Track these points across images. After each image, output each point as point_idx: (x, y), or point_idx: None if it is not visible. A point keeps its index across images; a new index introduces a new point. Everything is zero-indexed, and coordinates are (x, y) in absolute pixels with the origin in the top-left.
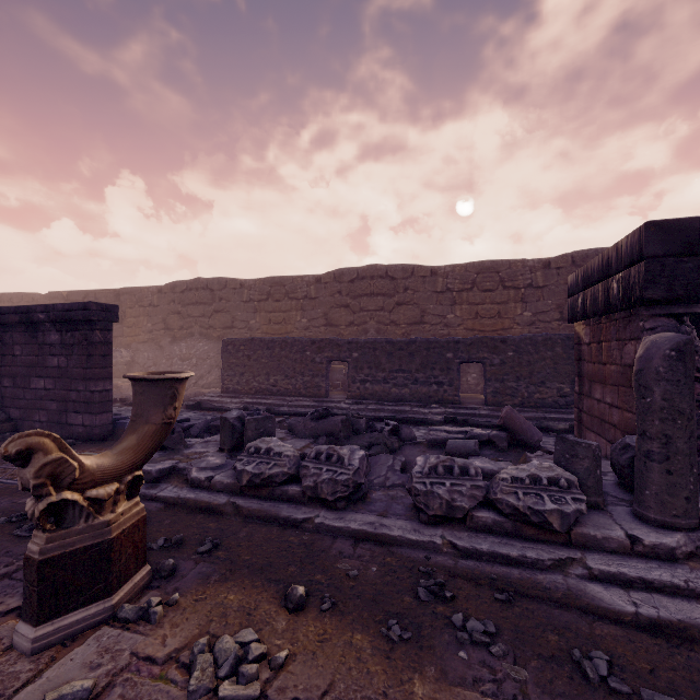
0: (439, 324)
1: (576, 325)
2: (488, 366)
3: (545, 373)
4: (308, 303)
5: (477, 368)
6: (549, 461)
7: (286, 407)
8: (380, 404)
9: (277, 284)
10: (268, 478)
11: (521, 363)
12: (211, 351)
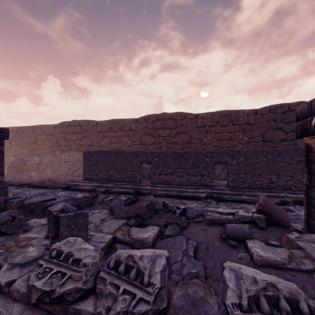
0: (199, 143)
1: (307, 139)
2: (229, 166)
3: (262, 169)
4: (131, 133)
5: (219, 166)
6: (313, 245)
7: (117, 188)
8: (169, 186)
9: (115, 123)
10: (58, 297)
11: (248, 164)
12: (81, 157)
